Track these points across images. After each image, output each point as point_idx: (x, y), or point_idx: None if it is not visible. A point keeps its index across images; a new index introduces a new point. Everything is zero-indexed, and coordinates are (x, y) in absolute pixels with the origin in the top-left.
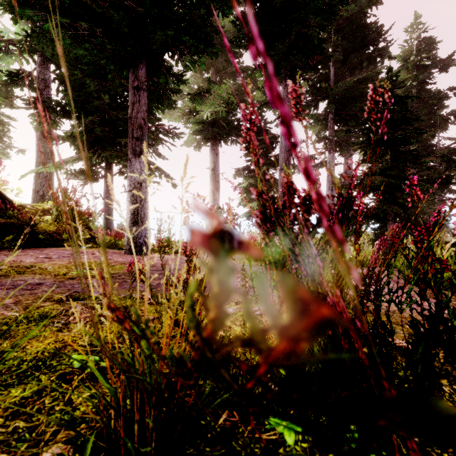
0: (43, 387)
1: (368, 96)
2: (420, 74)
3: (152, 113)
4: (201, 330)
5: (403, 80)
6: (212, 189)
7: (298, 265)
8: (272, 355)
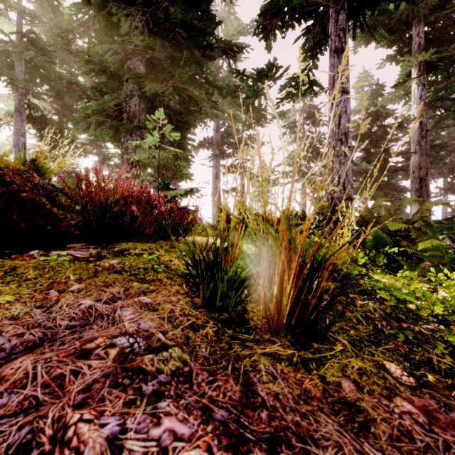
0: None
1: None
2: None
3: None
4: None
5: None
6: None
7: None
8: None
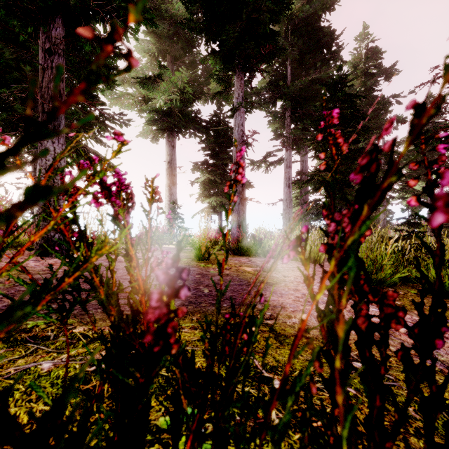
0: None
1: None
2: (367, 80)
3: (94, 95)
4: None
5: (352, 79)
6: (168, 183)
7: None
8: None
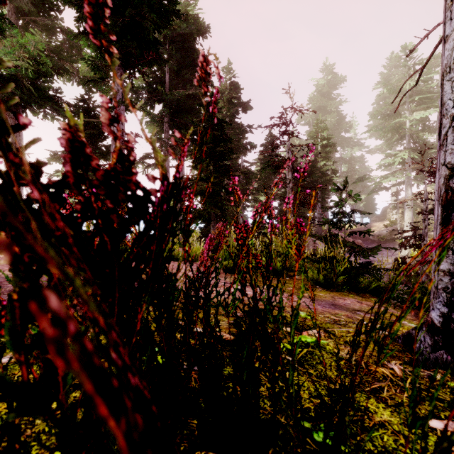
0: None
1: (199, 61)
2: (231, 108)
3: None
4: None
5: (221, 107)
6: None
7: (78, 300)
8: None
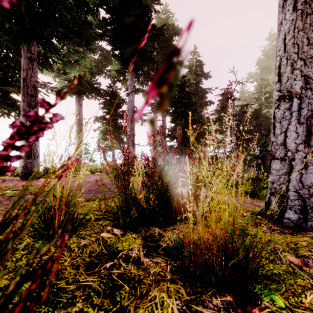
0: (83, 223)
1: (177, 131)
2: (196, 78)
3: None
4: (165, 181)
5: (189, 84)
6: (77, 129)
7: (164, 176)
8: (172, 181)
